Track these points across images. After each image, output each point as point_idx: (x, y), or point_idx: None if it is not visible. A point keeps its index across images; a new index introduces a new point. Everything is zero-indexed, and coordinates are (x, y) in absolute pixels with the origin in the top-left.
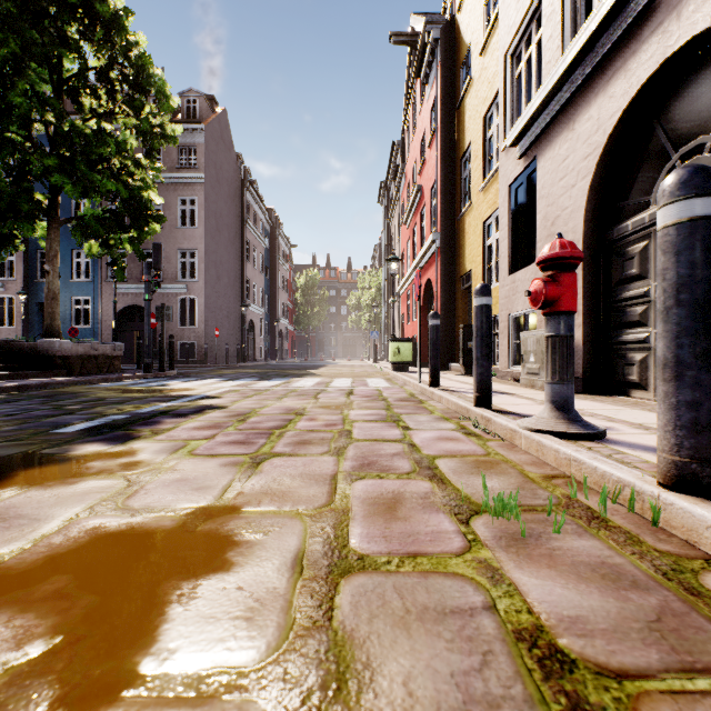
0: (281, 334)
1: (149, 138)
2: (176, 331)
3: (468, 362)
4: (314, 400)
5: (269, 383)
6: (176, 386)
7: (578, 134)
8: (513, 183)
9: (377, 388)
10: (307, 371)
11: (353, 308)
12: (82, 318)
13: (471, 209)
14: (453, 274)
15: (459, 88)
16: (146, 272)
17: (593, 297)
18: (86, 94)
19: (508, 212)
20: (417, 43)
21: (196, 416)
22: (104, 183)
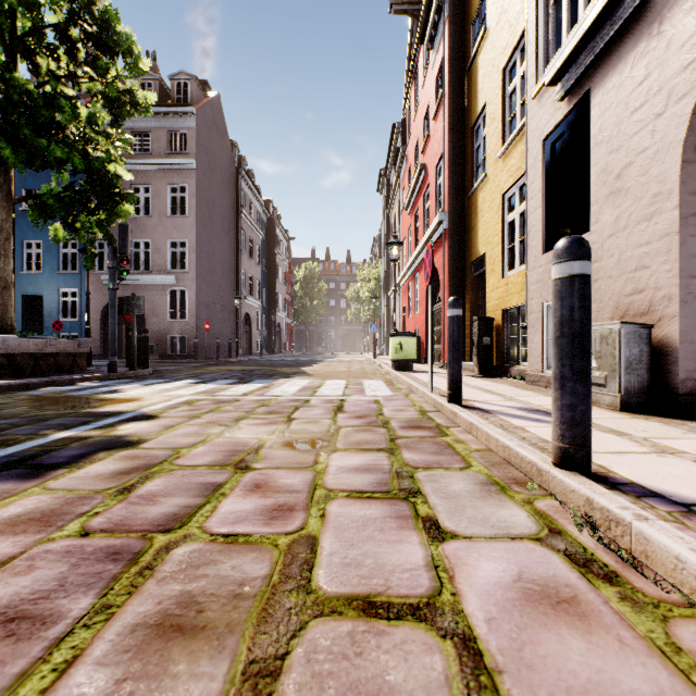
0: (279, 328)
1: (116, 105)
2: (165, 325)
3: (483, 361)
4: (284, 425)
5: (243, 389)
6: (125, 393)
7: (669, 37)
8: (549, 137)
9: (375, 398)
10: (298, 369)
11: (353, 301)
12: (69, 311)
13: (486, 182)
14: (463, 260)
15: (470, 46)
16: (110, 257)
17: (695, 274)
18: (46, 57)
19: (541, 174)
20: (419, 13)
21: (62, 471)
22: (54, 151)
